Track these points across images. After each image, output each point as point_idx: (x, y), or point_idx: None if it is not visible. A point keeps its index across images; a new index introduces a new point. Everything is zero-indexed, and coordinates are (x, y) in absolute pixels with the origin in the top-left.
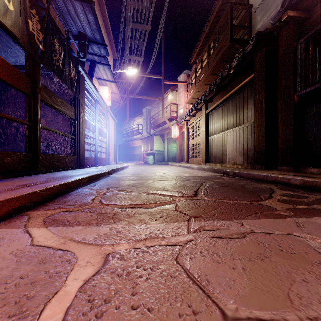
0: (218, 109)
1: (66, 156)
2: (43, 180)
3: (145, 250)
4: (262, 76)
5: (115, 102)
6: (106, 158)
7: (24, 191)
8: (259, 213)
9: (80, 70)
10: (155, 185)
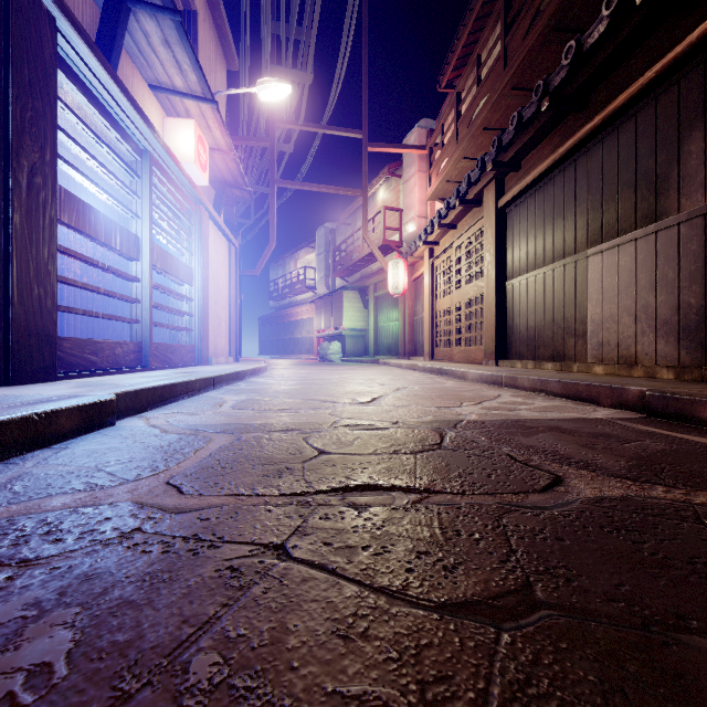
0: (548, 186)
1: None
2: None
3: None
4: None
5: (229, 186)
6: (192, 346)
7: None
8: None
9: None
10: None
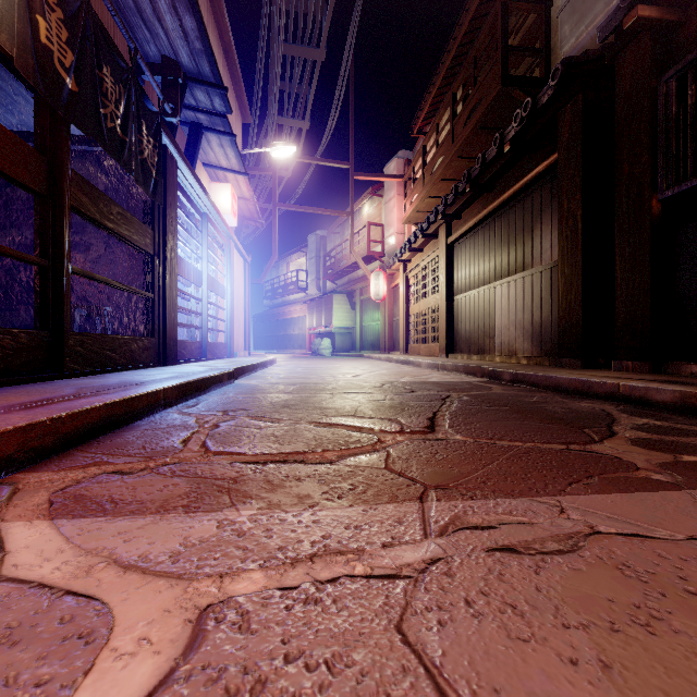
0: (476, 235)
1: (134, 337)
2: (68, 394)
3: (311, 593)
4: (576, 158)
5: (247, 219)
6: (225, 344)
7: (10, 423)
8: (595, 477)
9: (166, 144)
10: (336, 404)
